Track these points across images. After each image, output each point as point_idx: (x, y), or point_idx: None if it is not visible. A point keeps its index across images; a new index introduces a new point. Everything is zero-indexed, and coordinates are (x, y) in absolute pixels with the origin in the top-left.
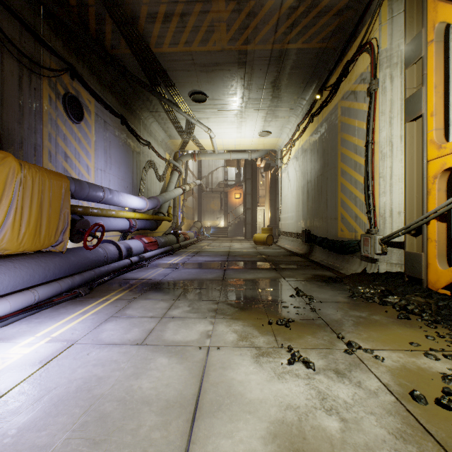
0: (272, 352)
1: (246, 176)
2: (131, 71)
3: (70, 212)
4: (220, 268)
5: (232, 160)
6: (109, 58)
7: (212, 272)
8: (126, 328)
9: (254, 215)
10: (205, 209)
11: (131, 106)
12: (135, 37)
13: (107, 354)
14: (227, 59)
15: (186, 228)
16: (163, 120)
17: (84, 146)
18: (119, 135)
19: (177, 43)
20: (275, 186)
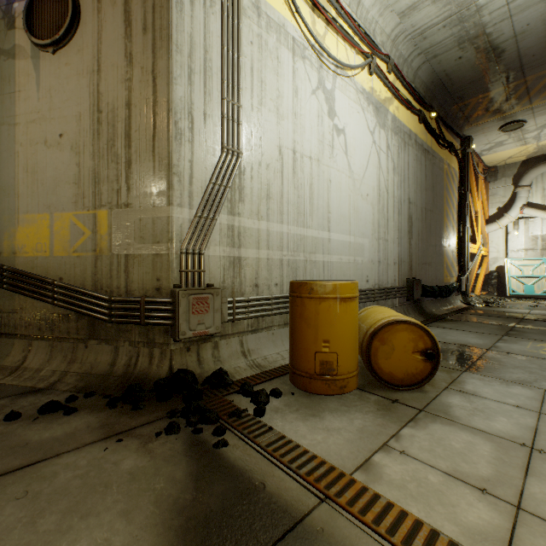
0: None
1: None
2: None
3: None
4: None
5: None
6: None
7: None
8: None
9: None
10: None
11: None
12: None
13: None
14: None
15: None
16: None
17: None
18: None
19: None
20: None
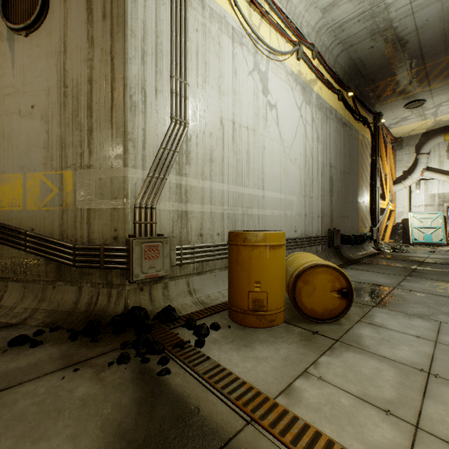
0: None
1: None
2: None
3: None
4: None
5: None
6: None
7: None
8: None
9: None
10: None
11: None
12: None
13: None
14: None
15: None
16: None
17: None
18: None
19: None
20: None
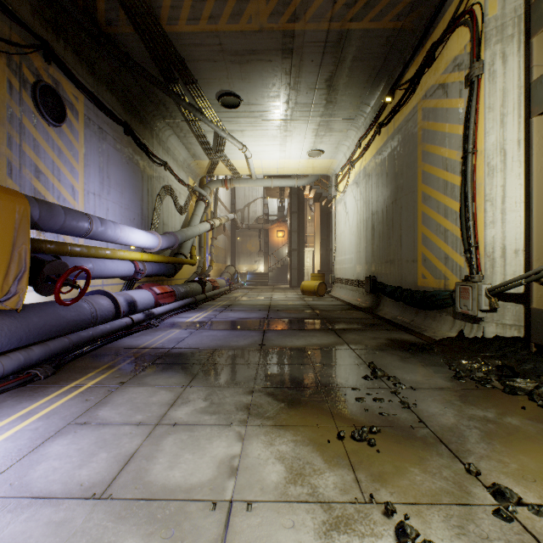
0: (356, 518)
1: (292, 209)
2: (137, 61)
3: (29, 249)
4: (258, 329)
5: (273, 189)
6: (103, 38)
7: (247, 335)
8: (85, 453)
9: (301, 257)
10: (240, 250)
11: (139, 111)
12: (138, 6)
13: (21, 531)
14: (268, 44)
15: (215, 274)
16: (184, 133)
17: (67, 159)
18: (122, 148)
19: (198, 18)
20: (327, 221)
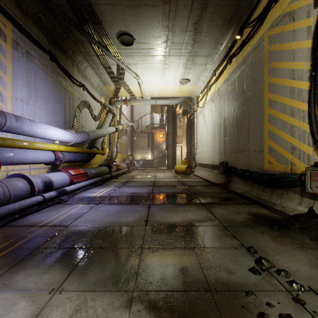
0: None
1: (168, 119)
2: (56, 4)
3: None
4: (144, 204)
5: (156, 107)
6: None
7: (135, 210)
8: None
9: (174, 150)
10: (136, 146)
11: (62, 46)
12: None
13: None
14: None
15: (120, 160)
16: (96, 65)
17: None
18: (48, 70)
19: None
20: (190, 127)
